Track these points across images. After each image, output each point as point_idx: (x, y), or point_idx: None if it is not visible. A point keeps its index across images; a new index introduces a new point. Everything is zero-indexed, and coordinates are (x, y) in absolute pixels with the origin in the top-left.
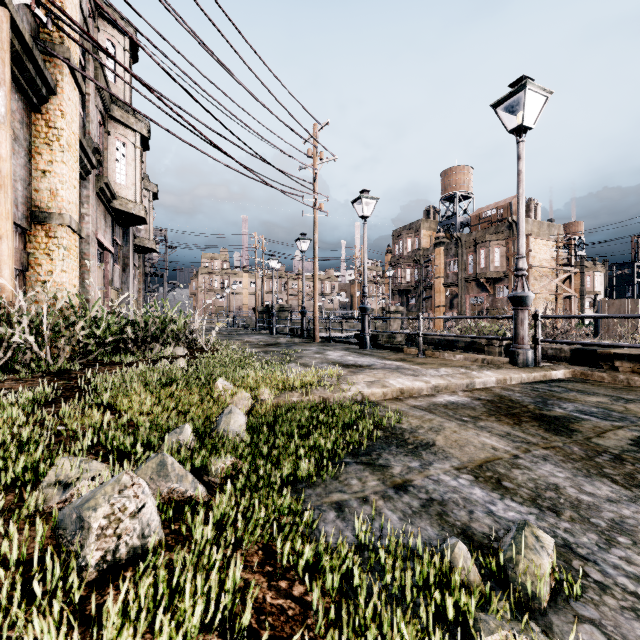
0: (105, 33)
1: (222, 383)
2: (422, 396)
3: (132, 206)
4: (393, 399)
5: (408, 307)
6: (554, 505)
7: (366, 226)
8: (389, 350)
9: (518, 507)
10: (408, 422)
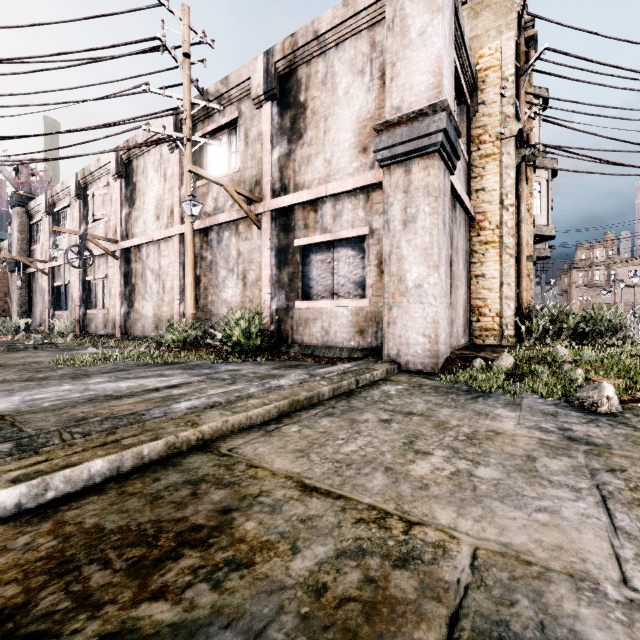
0: None
1: None
2: None
3: (545, 229)
4: None
5: None
6: None
7: None
8: None
9: None
10: None
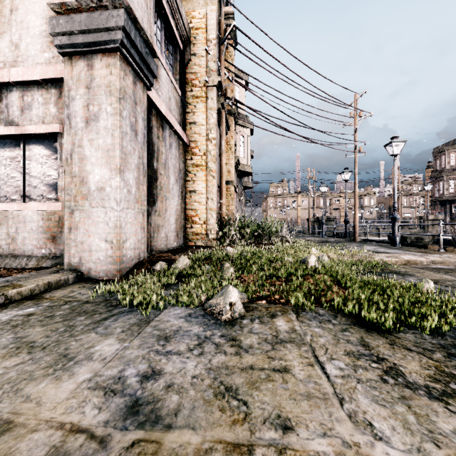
0: (235, 83)
1: (313, 249)
2: (422, 265)
3: (246, 167)
4: (401, 264)
5: (451, 215)
6: (454, 287)
7: (396, 161)
8: (415, 247)
9: (436, 286)
10: (405, 270)
